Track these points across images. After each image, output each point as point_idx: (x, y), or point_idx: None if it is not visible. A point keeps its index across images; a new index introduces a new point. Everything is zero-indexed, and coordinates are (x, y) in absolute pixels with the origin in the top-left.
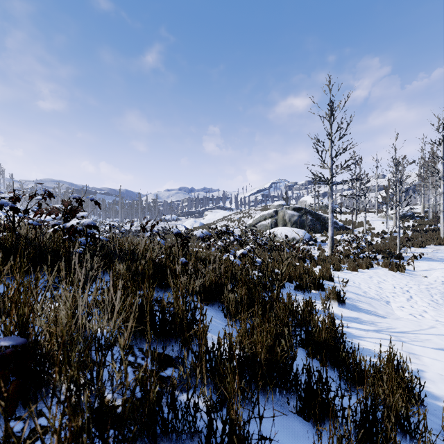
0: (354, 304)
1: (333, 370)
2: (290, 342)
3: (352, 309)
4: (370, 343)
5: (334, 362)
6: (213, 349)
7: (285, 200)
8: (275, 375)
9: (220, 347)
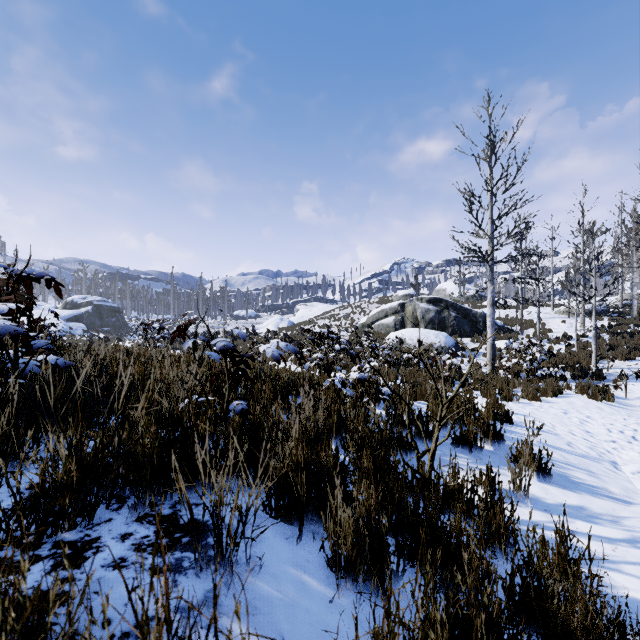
0: (564, 474)
1: None
2: None
3: (565, 486)
4: (633, 581)
5: None
6: None
7: (415, 287)
8: None
9: None
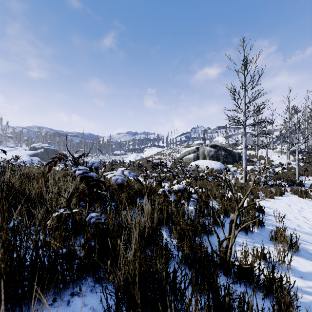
0: (303, 248)
1: None
2: None
3: (307, 257)
4: None
5: None
6: None
7: (203, 139)
8: None
9: None
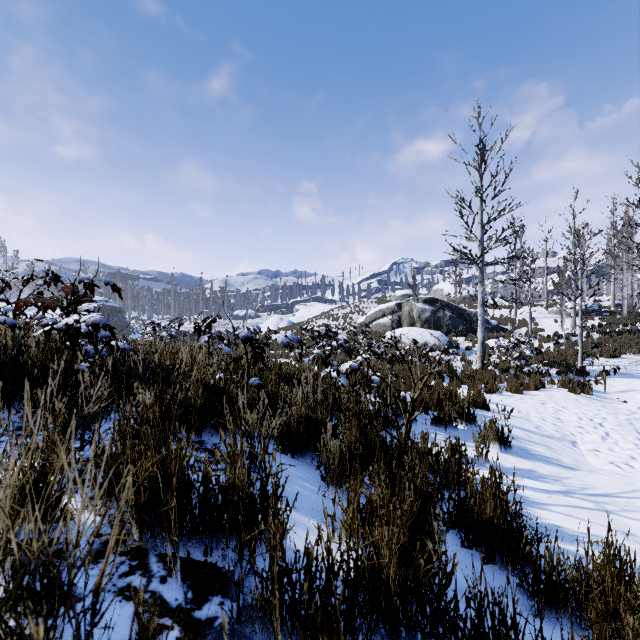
0: (525, 448)
1: (505, 571)
2: (440, 539)
3: (522, 456)
4: (556, 515)
5: (508, 557)
6: (296, 567)
7: (412, 288)
8: (416, 608)
9: (311, 565)
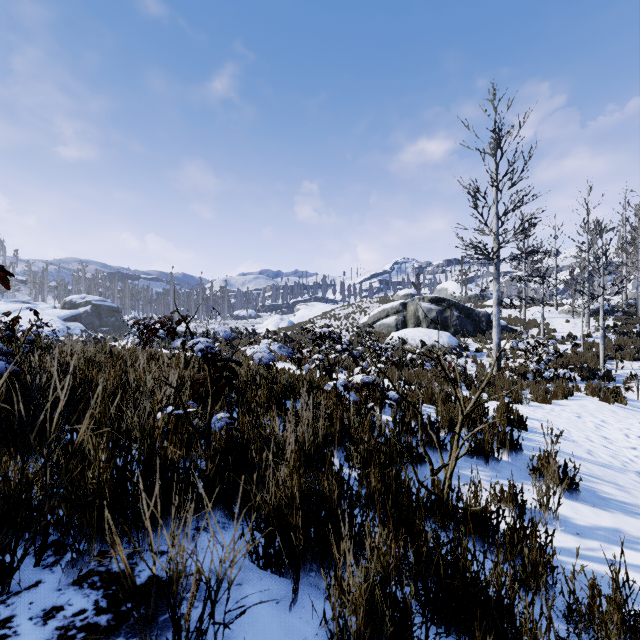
0: (591, 488)
1: None
2: None
3: (594, 503)
4: None
5: None
6: None
7: (416, 287)
8: None
9: None
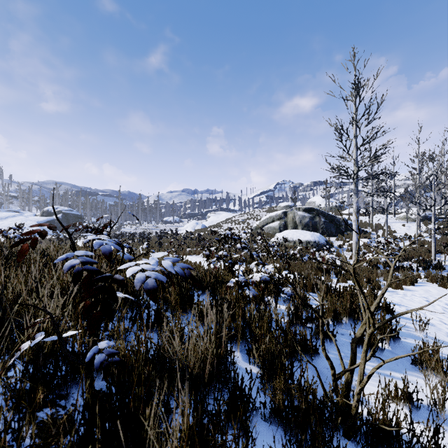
0: None
1: None
2: None
3: None
4: None
5: None
6: None
7: (293, 200)
8: None
9: None
